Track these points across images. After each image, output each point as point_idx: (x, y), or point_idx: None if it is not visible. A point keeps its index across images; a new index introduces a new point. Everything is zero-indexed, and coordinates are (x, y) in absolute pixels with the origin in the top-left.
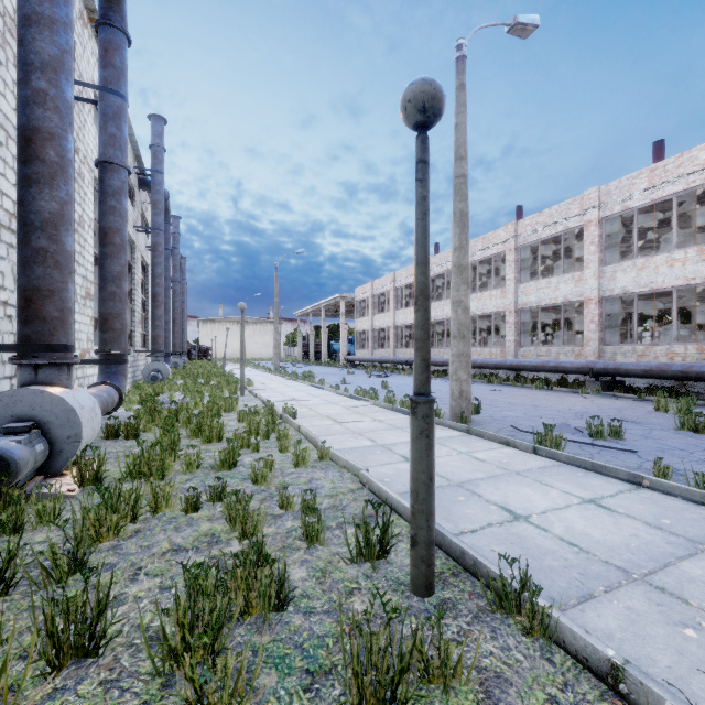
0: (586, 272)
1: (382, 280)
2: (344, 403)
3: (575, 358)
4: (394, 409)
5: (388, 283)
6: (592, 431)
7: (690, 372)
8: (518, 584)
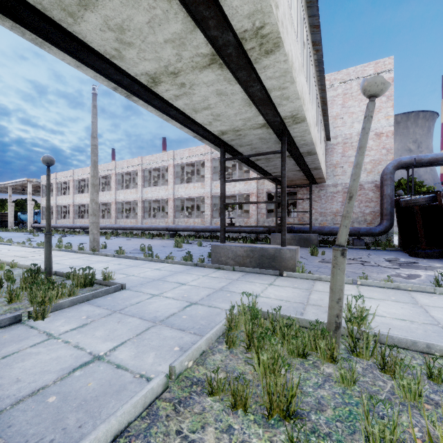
0: (169, 186)
1: (64, 173)
2: (28, 250)
3: (165, 224)
4: (61, 250)
5: (69, 176)
6: (140, 249)
7: (194, 229)
8: (73, 273)
